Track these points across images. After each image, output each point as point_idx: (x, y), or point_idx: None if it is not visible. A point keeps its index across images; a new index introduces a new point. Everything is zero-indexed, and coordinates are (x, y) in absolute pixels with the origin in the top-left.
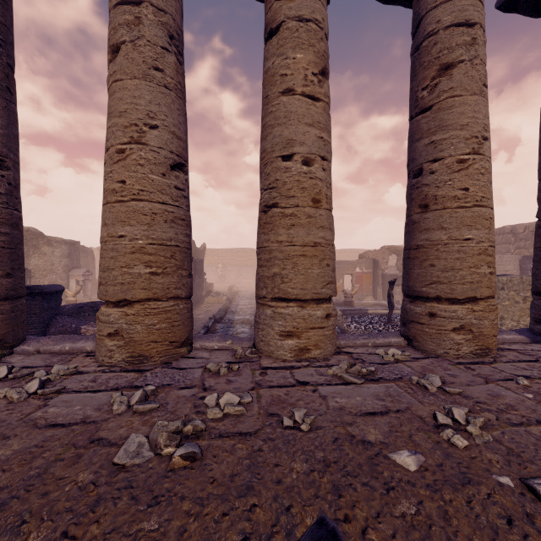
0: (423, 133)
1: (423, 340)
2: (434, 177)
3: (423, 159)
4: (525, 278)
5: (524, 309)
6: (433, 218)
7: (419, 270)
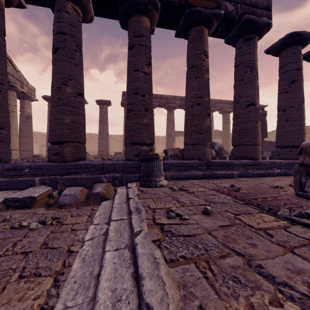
0: None
1: None
2: (11, 129)
3: None
4: None
5: None
6: (11, 136)
7: None
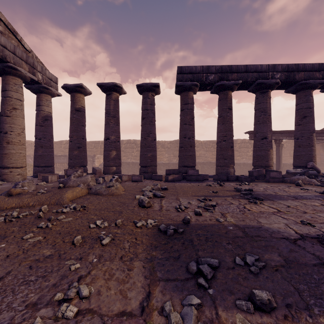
0: (8, 123)
1: (8, 179)
2: (12, 136)
3: (8, 130)
4: (29, 163)
5: (29, 174)
6: (11, 146)
7: (7, 160)
